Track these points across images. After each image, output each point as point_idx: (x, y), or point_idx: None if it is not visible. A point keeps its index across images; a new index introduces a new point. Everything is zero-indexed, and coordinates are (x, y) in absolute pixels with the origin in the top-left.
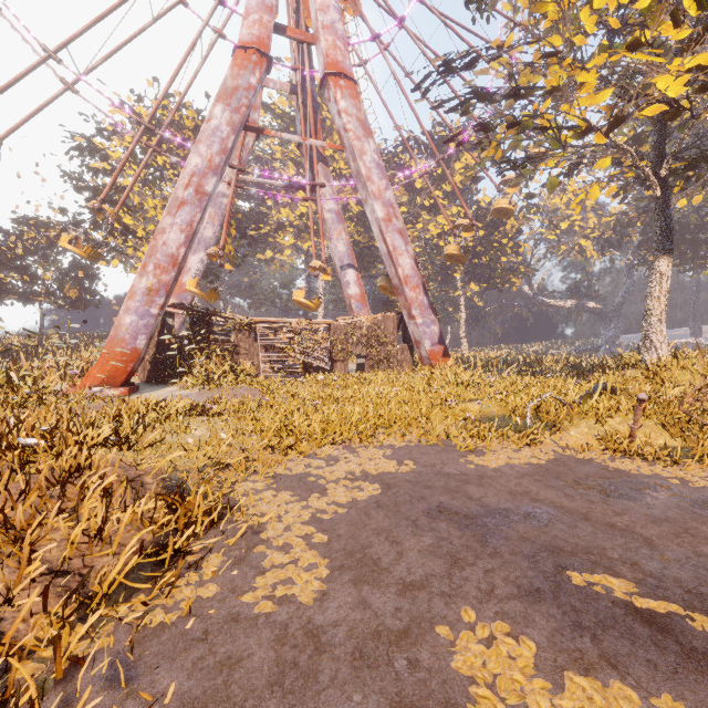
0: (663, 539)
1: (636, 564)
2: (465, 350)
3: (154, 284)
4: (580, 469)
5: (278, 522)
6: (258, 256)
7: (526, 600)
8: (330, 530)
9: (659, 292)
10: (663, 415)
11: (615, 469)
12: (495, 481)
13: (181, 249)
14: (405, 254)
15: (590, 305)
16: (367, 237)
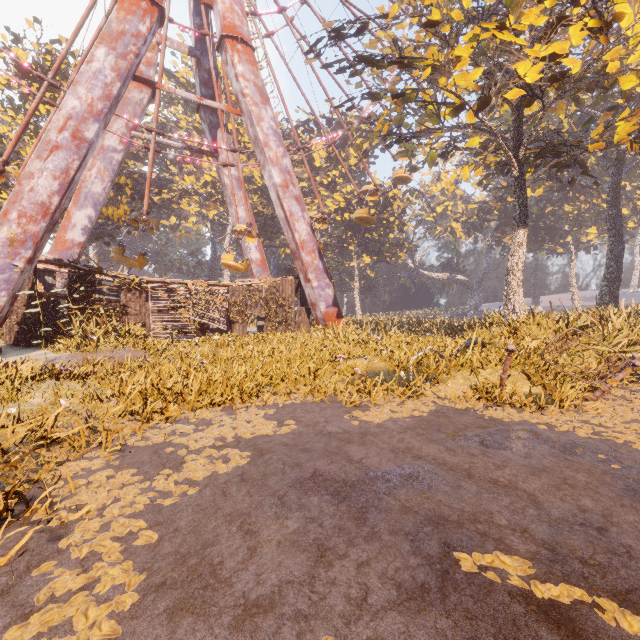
0: (546, 494)
1: (526, 531)
2: (358, 315)
3: (18, 234)
4: (459, 420)
5: (95, 518)
6: (162, 221)
7: (407, 608)
8: (166, 522)
9: (518, 259)
10: (525, 365)
11: (490, 418)
12: (377, 438)
13: (55, 198)
14: (301, 220)
15: (459, 278)
16: (271, 209)
